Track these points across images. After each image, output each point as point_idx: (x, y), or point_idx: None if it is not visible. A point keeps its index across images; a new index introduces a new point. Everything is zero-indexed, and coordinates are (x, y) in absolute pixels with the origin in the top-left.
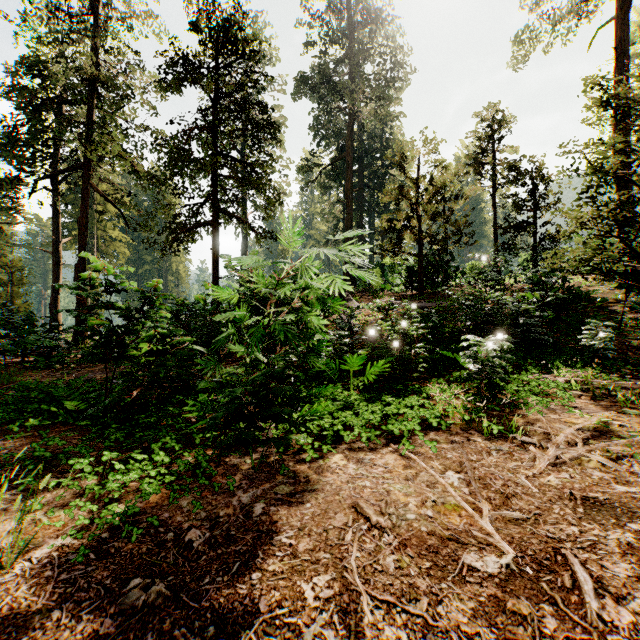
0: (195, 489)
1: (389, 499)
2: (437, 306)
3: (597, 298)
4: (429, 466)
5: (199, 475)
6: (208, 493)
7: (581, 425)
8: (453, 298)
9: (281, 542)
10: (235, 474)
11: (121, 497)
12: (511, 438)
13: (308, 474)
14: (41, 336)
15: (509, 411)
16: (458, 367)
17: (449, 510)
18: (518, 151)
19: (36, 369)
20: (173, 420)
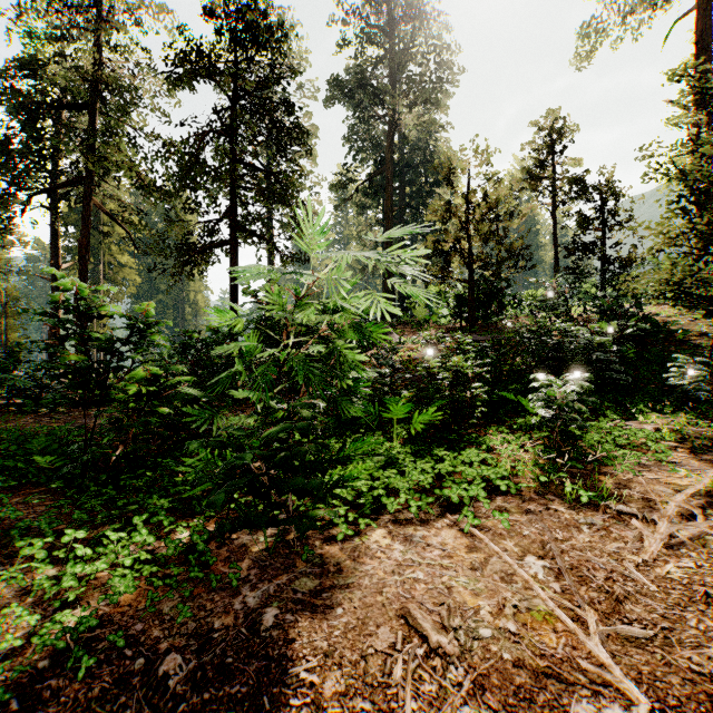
0: (183, 586)
1: (452, 602)
2: (491, 340)
3: (679, 330)
4: (501, 548)
5: (192, 563)
6: (202, 590)
7: (693, 489)
8: (511, 330)
9: (298, 679)
10: (242, 559)
11: (82, 596)
12: (603, 507)
13: (340, 560)
14: (29, 374)
15: (592, 468)
16: (521, 412)
17: (538, 621)
18: (582, 163)
19: (23, 413)
20: (170, 480)
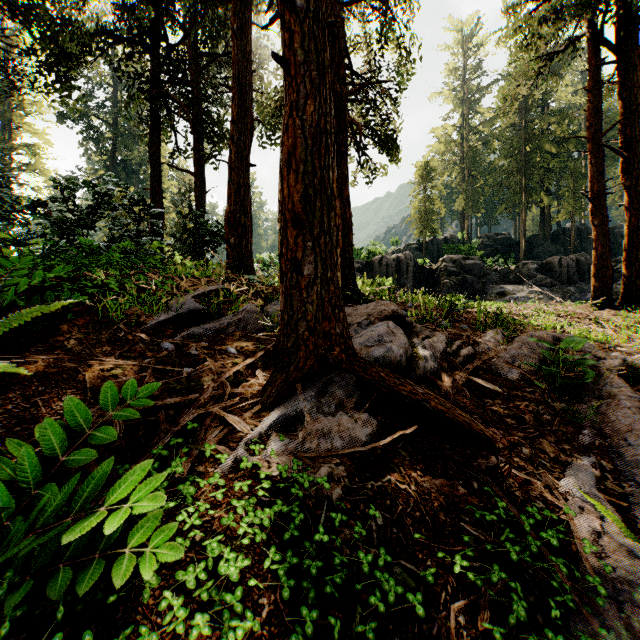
0: None
1: None
2: None
3: None
4: None
5: None
6: None
7: None
8: None
9: None
10: None
11: None
12: None
13: None
14: None
15: None
16: None
17: None
18: None
19: None
20: None
